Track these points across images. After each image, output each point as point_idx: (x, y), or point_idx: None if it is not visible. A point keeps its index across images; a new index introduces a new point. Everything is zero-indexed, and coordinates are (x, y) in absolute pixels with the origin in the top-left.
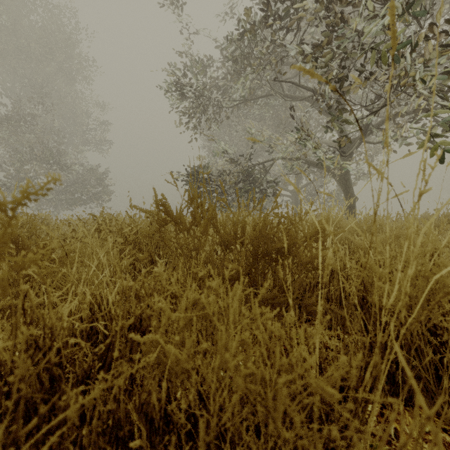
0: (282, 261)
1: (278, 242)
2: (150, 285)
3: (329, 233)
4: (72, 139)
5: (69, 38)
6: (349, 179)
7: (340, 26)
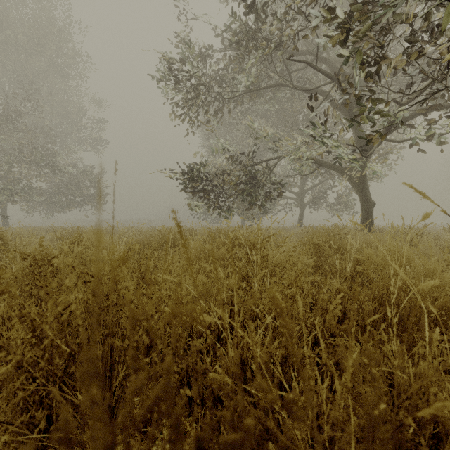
0: None
1: None
2: None
3: None
4: (65, 138)
5: (60, 30)
6: (365, 182)
7: None
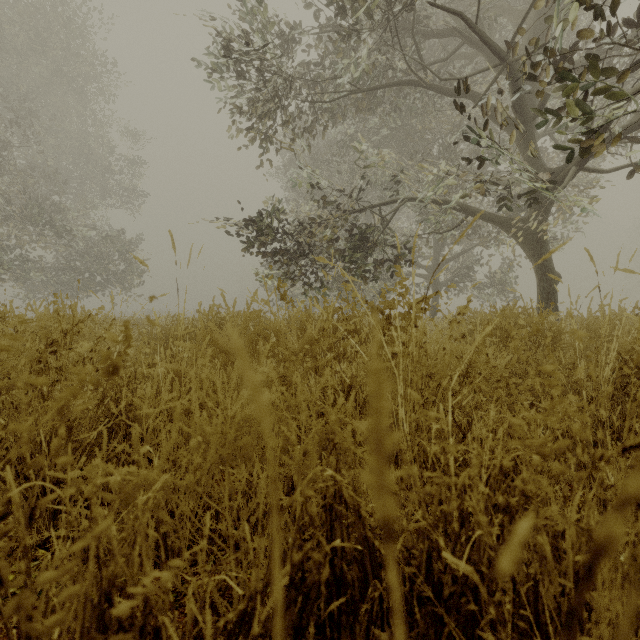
0: None
1: None
2: None
3: None
4: (82, 188)
5: (69, 20)
6: (545, 242)
7: None
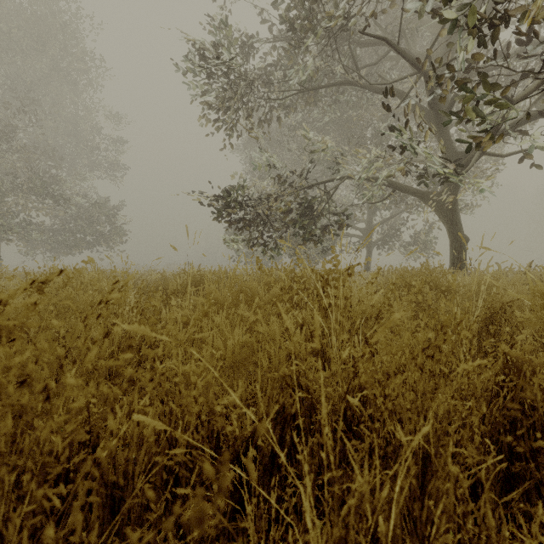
0: None
1: None
2: None
3: None
4: (74, 163)
5: (65, 25)
6: (456, 211)
7: None
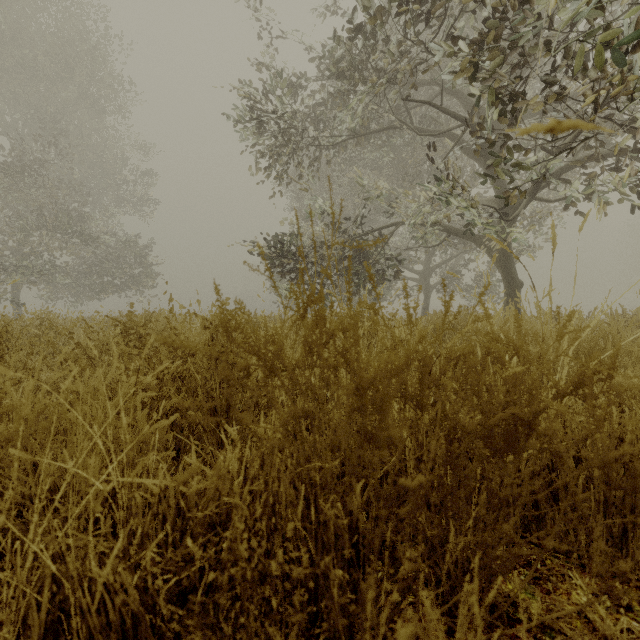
0: (519, 453)
1: (489, 396)
2: (207, 494)
3: (623, 385)
4: (99, 197)
5: (94, 49)
6: (510, 255)
7: (515, 12)
